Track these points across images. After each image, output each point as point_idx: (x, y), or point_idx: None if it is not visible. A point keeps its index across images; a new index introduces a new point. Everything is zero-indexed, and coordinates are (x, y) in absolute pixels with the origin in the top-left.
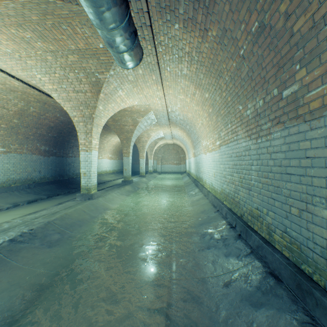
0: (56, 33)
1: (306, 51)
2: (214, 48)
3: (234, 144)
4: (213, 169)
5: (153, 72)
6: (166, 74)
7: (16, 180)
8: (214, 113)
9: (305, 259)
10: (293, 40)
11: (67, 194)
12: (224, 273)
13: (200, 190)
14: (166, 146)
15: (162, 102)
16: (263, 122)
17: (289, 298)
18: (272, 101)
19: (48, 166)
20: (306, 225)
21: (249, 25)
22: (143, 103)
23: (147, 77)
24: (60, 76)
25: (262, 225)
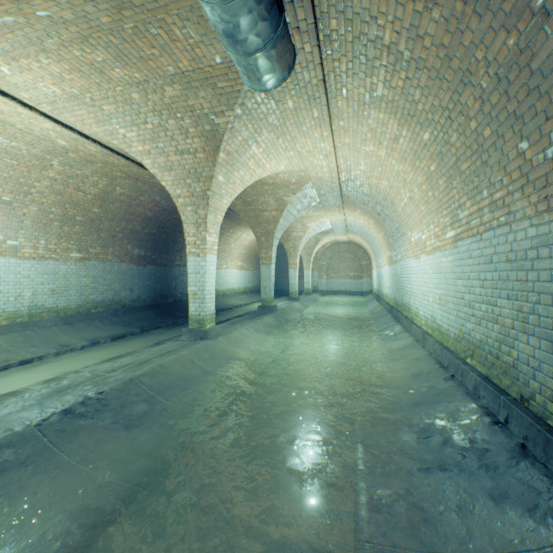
0: (142, 45)
1: None
2: (455, 16)
3: (499, 233)
4: (436, 289)
5: (314, 102)
6: (340, 105)
7: (97, 303)
8: (443, 171)
9: None
10: None
11: (171, 327)
12: (497, 551)
13: (404, 328)
14: (335, 246)
15: (329, 163)
16: None
17: None
18: None
19: (144, 281)
20: None
21: None
22: (294, 168)
23: (303, 114)
24: (153, 127)
25: None
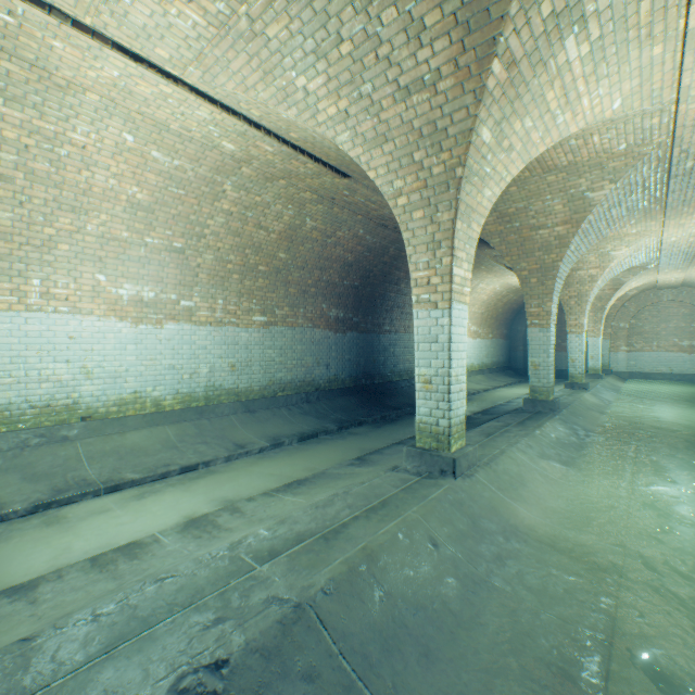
0: None
1: None
2: None
3: None
4: None
5: None
6: None
7: (284, 384)
8: None
9: None
10: None
11: (379, 423)
12: None
13: None
14: (645, 294)
15: None
16: None
17: None
18: None
19: (343, 353)
20: None
21: None
22: (643, 105)
23: None
24: (352, 48)
25: None
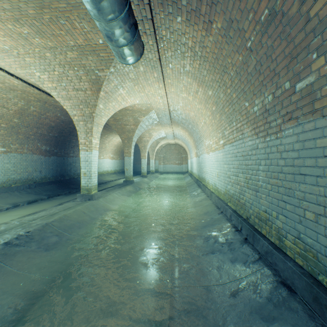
0: (54, 28)
1: (325, 37)
2: (218, 41)
3: (239, 143)
4: (216, 169)
5: (155, 69)
6: (168, 72)
7: (16, 180)
8: (218, 111)
9: (323, 269)
10: (309, 26)
11: (68, 194)
12: (230, 280)
13: (202, 190)
14: (168, 146)
15: (163, 101)
16: (272, 119)
17: (305, 313)
18: (283, 95)
19: (49, 166)
20: (325, 231)
21: (257, 13)
22: (144, 102)
23: (149, 74)
24: (59, 74)
25: (271, 229)
